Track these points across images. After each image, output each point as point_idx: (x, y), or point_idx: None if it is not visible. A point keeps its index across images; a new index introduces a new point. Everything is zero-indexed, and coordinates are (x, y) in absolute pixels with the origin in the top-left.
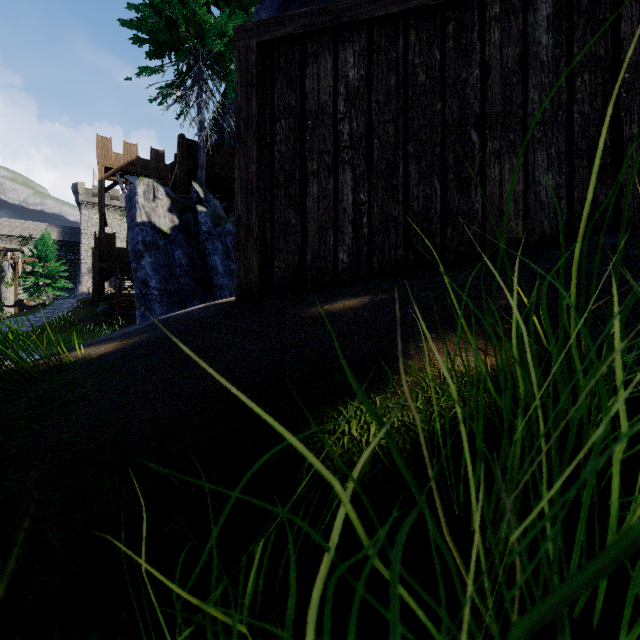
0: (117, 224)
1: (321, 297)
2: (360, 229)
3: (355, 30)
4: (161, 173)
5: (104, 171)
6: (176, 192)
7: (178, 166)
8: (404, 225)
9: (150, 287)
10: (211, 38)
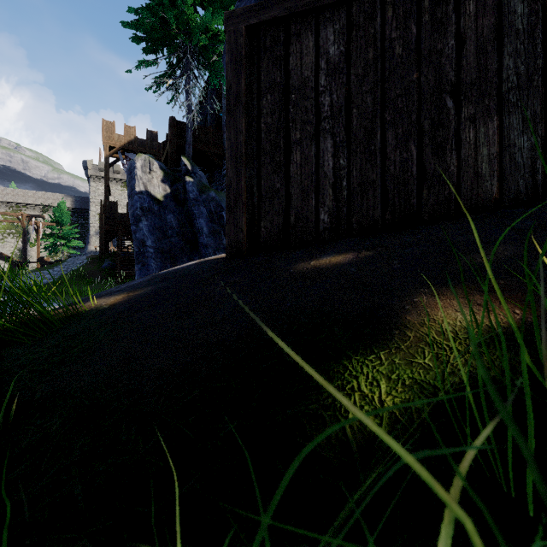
0: (119, 194)
1: (306, 254)
2: (340, 191)
3: (335, 10)
4: (155, 150)
5: (108, 150)
6: (167, 166)
7: (169, 144)
8: (381, 187)
9: (147, 246)
10: (197, 34)
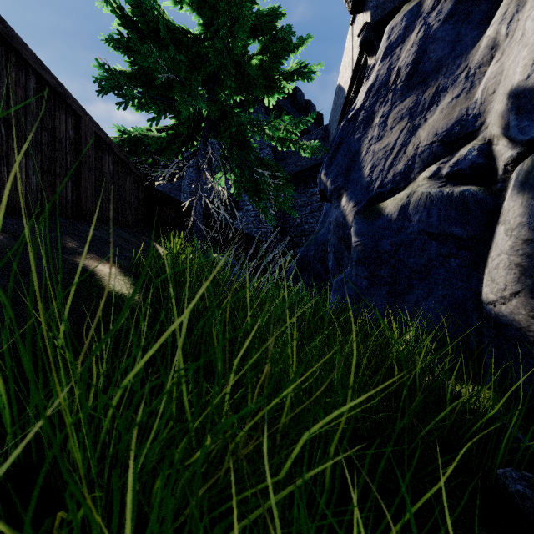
0: None
1: None
2: None
3: None
4: None
5: None
6: None
7: None
8: None
9: None
10: None
